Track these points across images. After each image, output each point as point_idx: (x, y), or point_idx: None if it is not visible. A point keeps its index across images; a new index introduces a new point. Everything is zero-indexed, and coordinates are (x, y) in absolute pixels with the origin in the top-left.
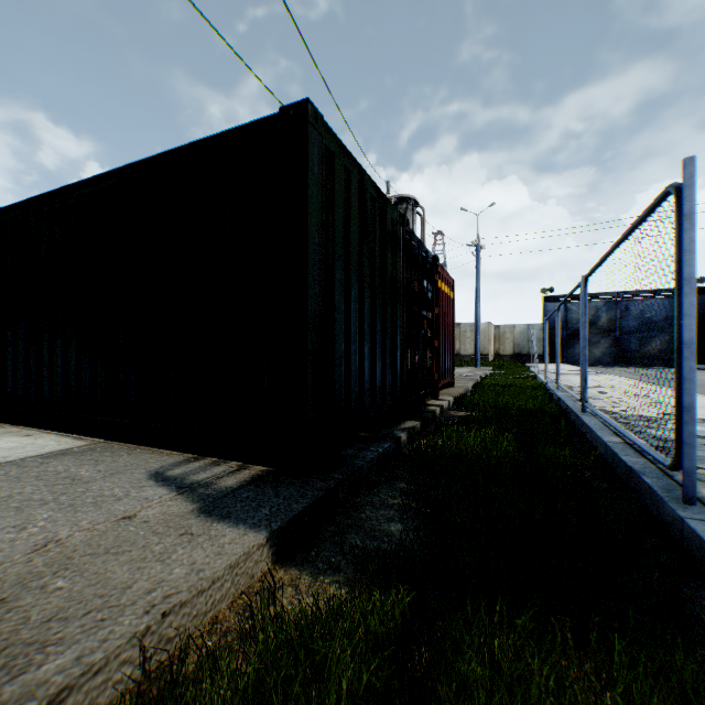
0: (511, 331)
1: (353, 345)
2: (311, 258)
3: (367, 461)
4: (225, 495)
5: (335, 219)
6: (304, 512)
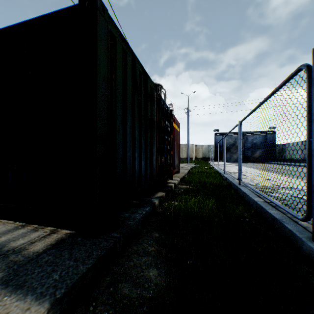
0: (202, 147)
1: (128, 152)
2: (99, 97)
3: (136, 221)
4: (30, 260)
5: (117, 77)
6: (88, 271)
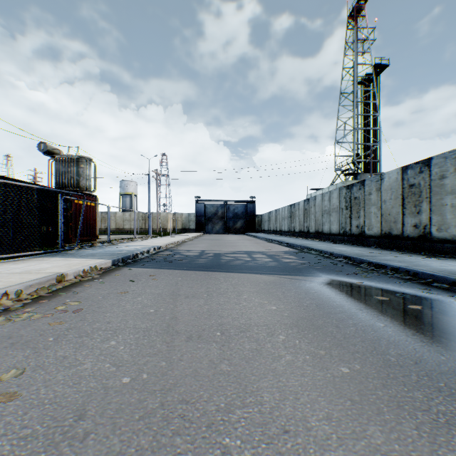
0: (181, 216)
1: (1, 225)
2: None
3: None
4: None
5: None
6: None
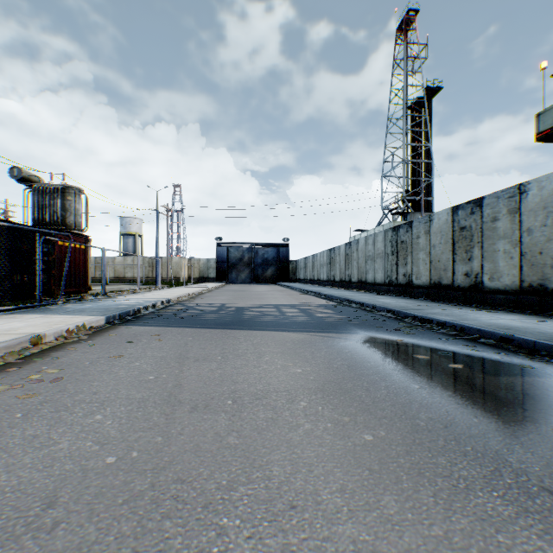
0: (198, 262)
1: None
2: None
3: None
4: None
5: None
6: None
